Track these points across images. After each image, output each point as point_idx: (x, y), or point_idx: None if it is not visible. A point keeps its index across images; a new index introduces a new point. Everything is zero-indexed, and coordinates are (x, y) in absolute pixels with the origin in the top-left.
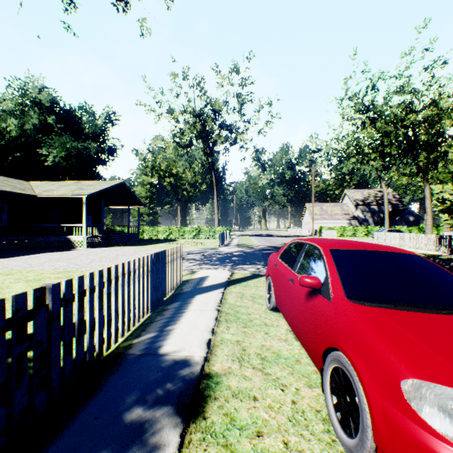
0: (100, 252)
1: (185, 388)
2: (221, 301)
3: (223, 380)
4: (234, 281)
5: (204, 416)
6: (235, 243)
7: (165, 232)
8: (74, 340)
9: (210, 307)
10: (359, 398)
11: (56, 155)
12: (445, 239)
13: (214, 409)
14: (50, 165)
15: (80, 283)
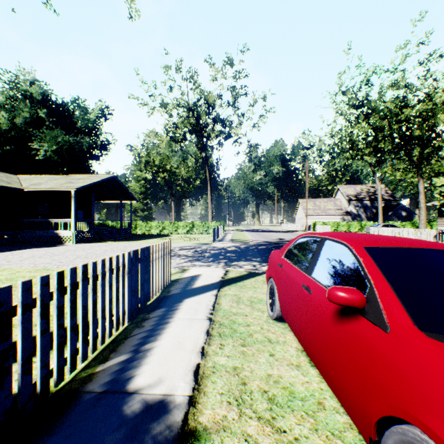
0: (88, 247)
1: None
2: (214, 307)
3: None
4: (229, 281)
5: None
6: (229, 239)
7: (159, 227)
8: None
9: (200, 315)
10: None
11: (47, 149)
12: None
13: None
14: (41, 160)
15: (2, 298)
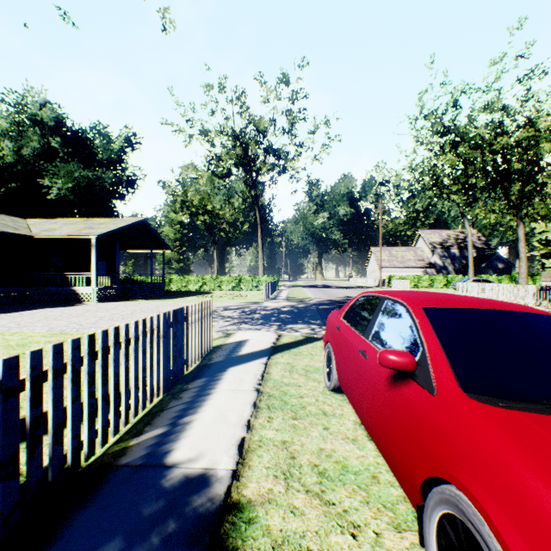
0: (112, 307)
1: (196, 532)
2: (263, 377)
3: (259, 516)
4: (281, 347)
5: None
6: (284, 296)
7: (198, 282)
8: (45, 440)
9: (247, 386)
10: None
11: (61, 186)
12: (548, 291)
13: None
14: (54, 199)
15: (34, 362)
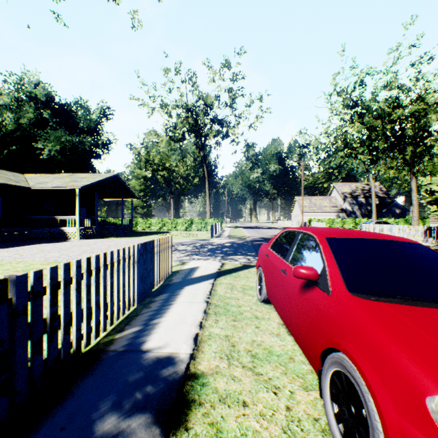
0: (92, 243)
1: (167, 391)
2: (211, 293)
3: (209, 381)
4: (225, 272)
5: (186, 426)
6: (226, 235)
7: (158, 224)
8: None
9: (199, 299)
10: (369, 413)
11: (51, 148)
12: (433, 230)
13: (198, 417)
14: (45, 159)
15: (52, 274)
